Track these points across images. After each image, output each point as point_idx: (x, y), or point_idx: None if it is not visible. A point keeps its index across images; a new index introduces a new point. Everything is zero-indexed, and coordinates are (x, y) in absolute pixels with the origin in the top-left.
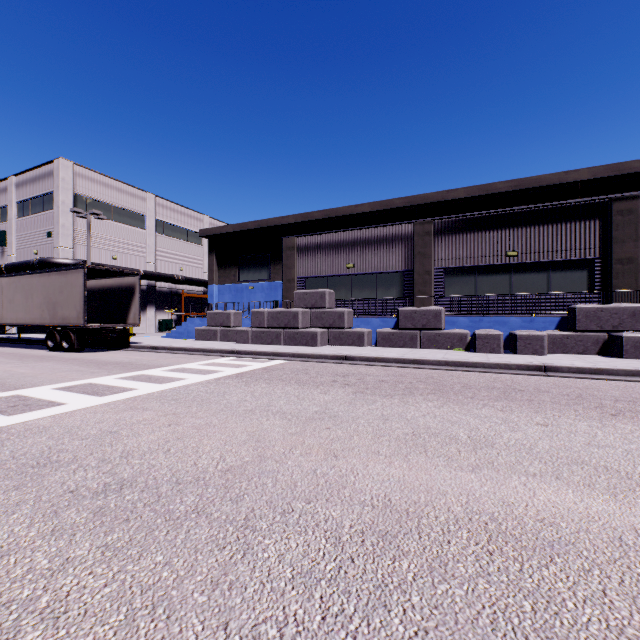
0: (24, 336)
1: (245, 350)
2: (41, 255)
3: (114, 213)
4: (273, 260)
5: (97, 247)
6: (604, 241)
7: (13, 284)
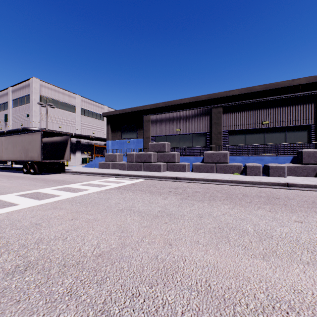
0: (15, 166)
1: (123, 174)
2: (24, 126)
3: (60, 105)
4: (139, 128)
5: (51, 122)
6: (316, 115)
7: (7, 140)
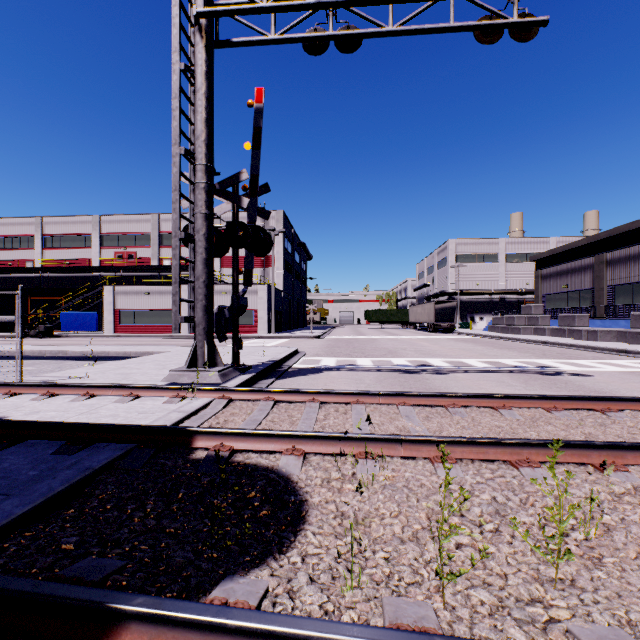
0: None
1: (478, 334)
2: (444, 288)
3: (477, 258)
4: None
5: (467, 280)
6: None
7: (421, 307)
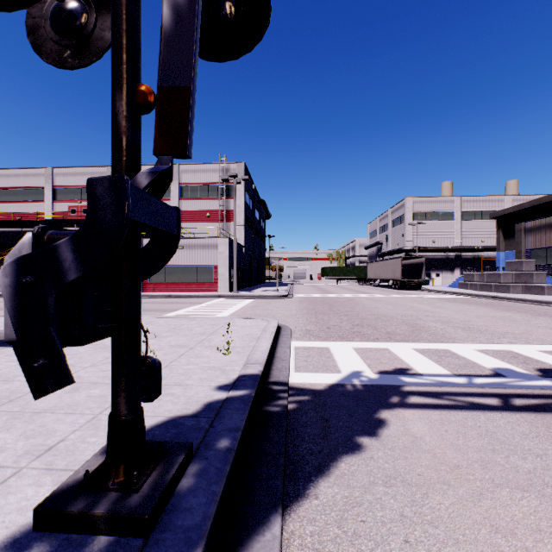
0: None
1: (458, 292)
2: (399, 245)
3: (433, 216)
4: None
5: (424, 237)
6: None
7: (383, 264)
